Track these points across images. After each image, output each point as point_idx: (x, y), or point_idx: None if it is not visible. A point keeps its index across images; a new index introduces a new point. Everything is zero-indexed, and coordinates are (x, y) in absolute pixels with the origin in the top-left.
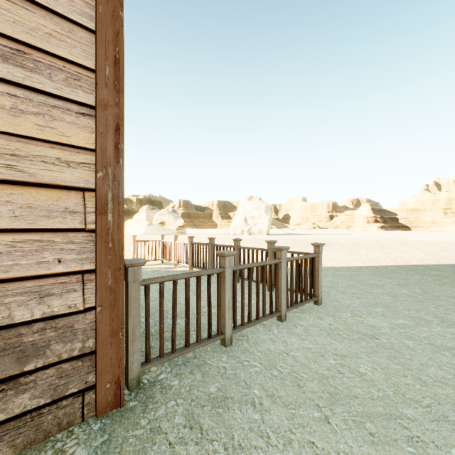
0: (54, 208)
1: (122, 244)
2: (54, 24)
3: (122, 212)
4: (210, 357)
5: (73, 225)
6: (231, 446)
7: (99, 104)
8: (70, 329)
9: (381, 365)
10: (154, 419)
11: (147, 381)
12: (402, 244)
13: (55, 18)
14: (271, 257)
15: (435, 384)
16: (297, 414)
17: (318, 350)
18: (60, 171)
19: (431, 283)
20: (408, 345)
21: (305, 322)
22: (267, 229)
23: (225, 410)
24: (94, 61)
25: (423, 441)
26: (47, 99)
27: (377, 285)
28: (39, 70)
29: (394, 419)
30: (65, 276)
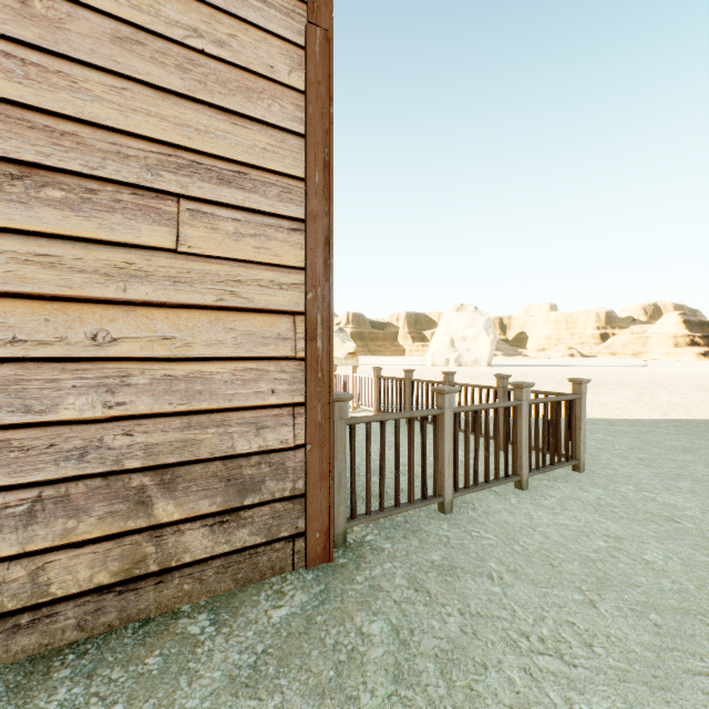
0: (268, 335)
1: (332, 374)
2: (268, 137)
3: (332, 337)
4: (425, 523)
5: (285, 353)
6: (467, 613)
7: (309, 217)
8: (282, 466)
9: (680, 554)
10: (371, 577)
11: (353, 541)
12: None
13: (269, 130)
14: (502, 399)
15: None
16: (550, 594)
17: (580, 529)
18: (274, 295)
19: None
20: None
21: (558, 493)
22: (488, 358)
23: (455, 579)
24: (303, 169)
25: None
26: (263, 219)
27: (686, 449)
28: (256, 189)
29: (692, 615)
30: (277, 408)
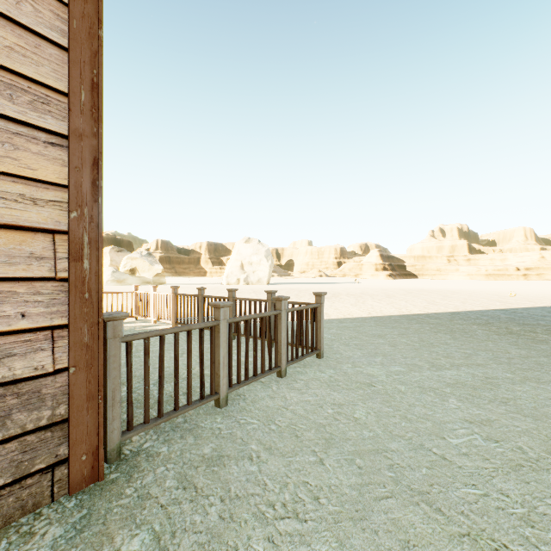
0: (16, 253)
1: (101, 294)
2: (16, 36)
3: (101, 258)
4: (202, 420)
5: (40, 273)
6: (228, 498)
7: (73, 134)
8: (37, 395)
9: (375, 409)
10: (142, 486)
11: (129, 452)
12: (407, 293)
13: (17, 29)
14: (271, 309)
15: (418, 420)
16: (294, 461)
17: (318, 402)
18: (24, 210)
19: (428, 331)
20: (400, 390)
21: (306, 376)
22: (268, 278)
23: (221, 467)
24: (66, 83)
25: (402, 466)
26: (8, 125)
27: (380, 335)
28: None
29: (380, 453)
30: (30, 332)
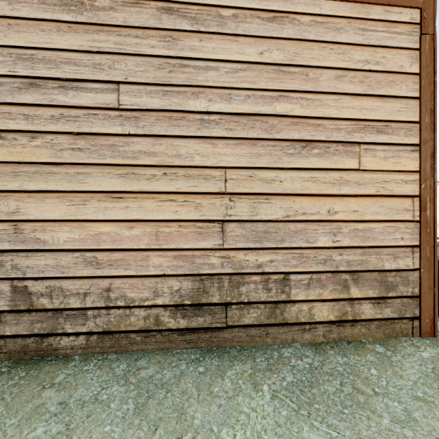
0: (399, 208)
1: (435, 230)
2: (399, 104)
3: (435, 209)
4: None
5: (407, 218)
6: None
7: (422, 142)
8: (406, 279)
9: None
10: None
11: None
12: None
13: (399, 100)
14: None
15: None
16: None
17: None
18: (402, 187)
19: None
20: None
21: None
22: None
23: None
24: (417, 116)
25: None
26: (396, 147)
27: None
28: (393, 133)
29: None
30: (404, 247)
